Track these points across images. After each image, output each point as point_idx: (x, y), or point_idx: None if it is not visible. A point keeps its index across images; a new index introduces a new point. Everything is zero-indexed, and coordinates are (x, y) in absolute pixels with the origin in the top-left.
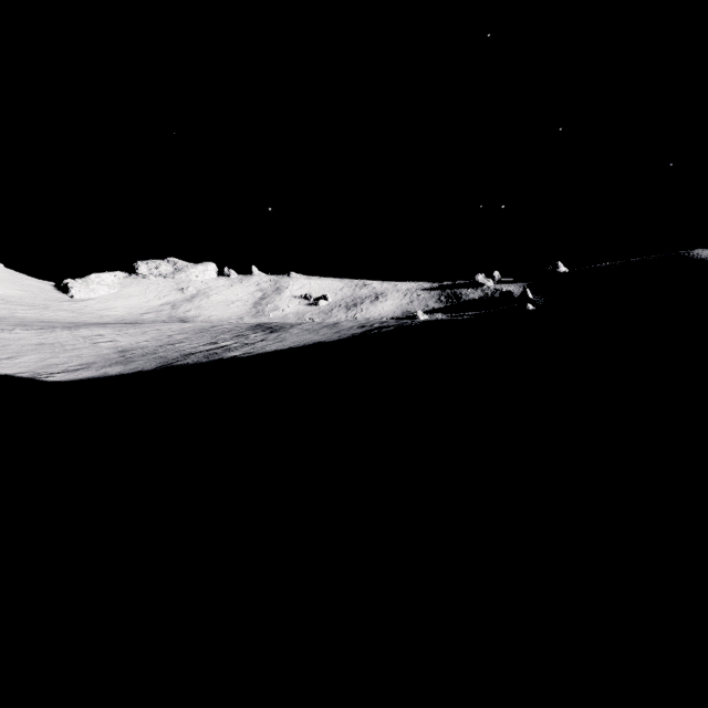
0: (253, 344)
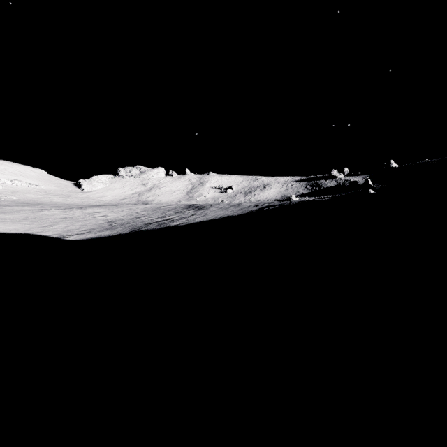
0: (187, 217)
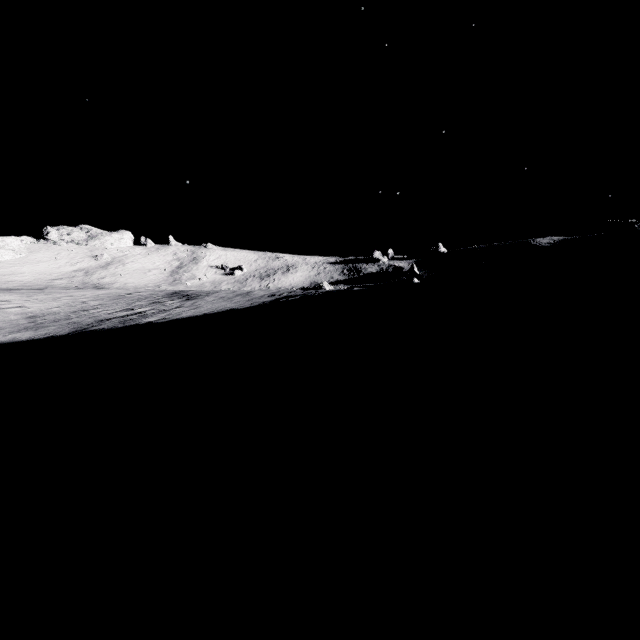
0: (170, 311)
